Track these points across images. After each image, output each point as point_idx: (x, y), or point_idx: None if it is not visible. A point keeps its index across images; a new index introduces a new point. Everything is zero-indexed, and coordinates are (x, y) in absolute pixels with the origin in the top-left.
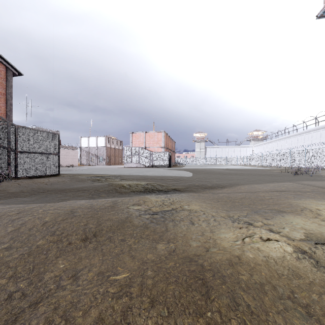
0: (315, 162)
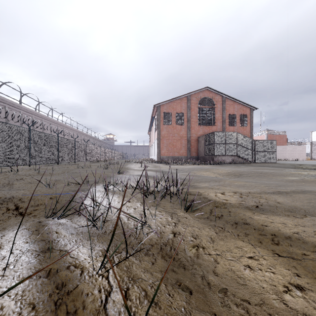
0: None
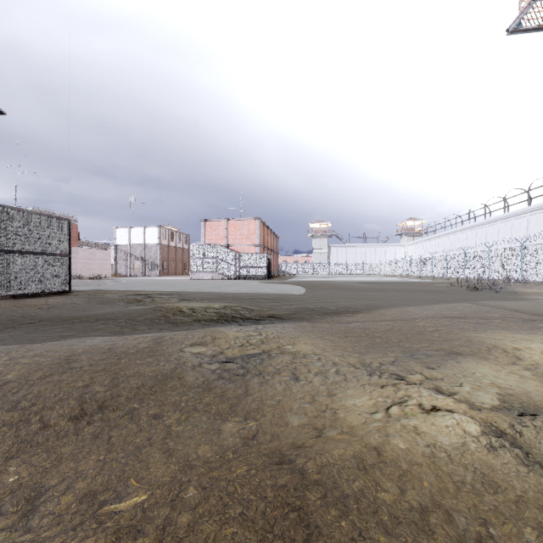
0: (504, 270)
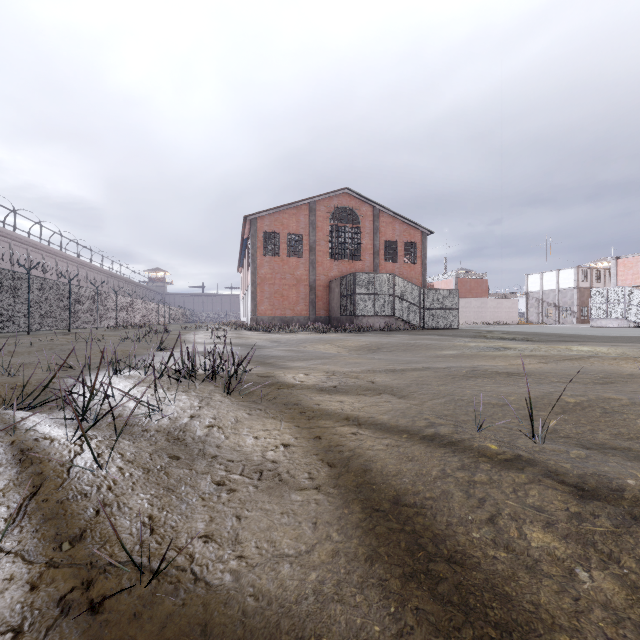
0: None
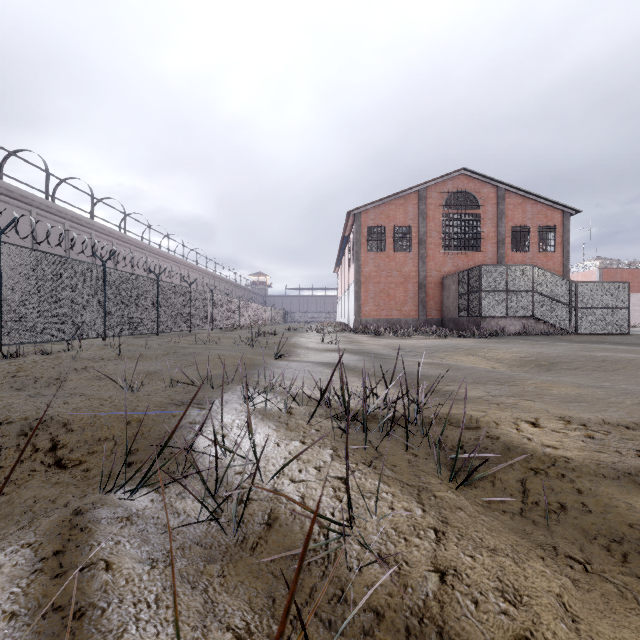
0: None
